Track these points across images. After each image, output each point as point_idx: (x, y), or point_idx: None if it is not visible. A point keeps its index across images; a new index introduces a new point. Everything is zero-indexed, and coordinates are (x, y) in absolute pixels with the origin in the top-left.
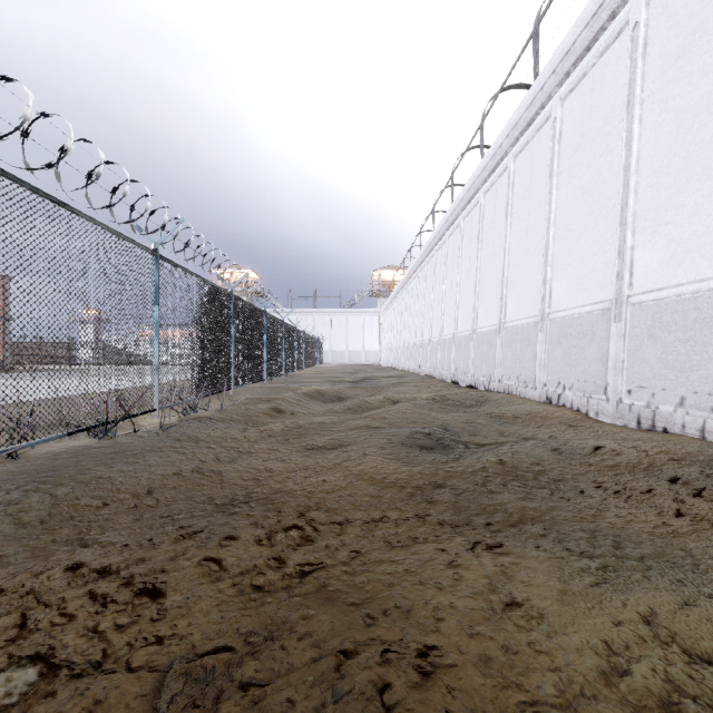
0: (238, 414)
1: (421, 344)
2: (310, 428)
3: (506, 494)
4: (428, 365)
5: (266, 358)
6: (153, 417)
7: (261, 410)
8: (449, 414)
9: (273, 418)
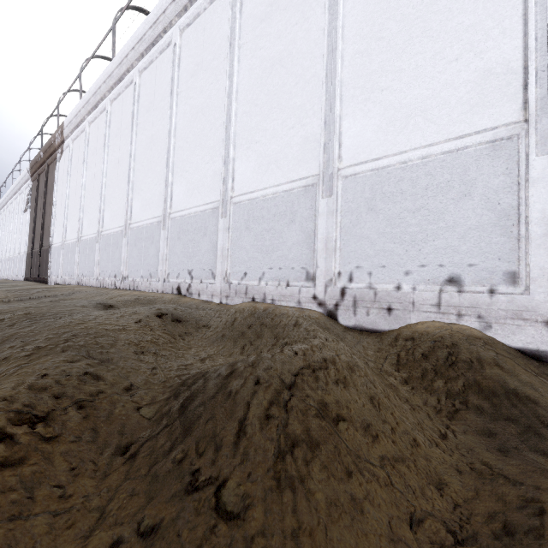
0: None
1: None
2: None
3: None
4: None
5: None
6: None
7: None
8: None
9: None
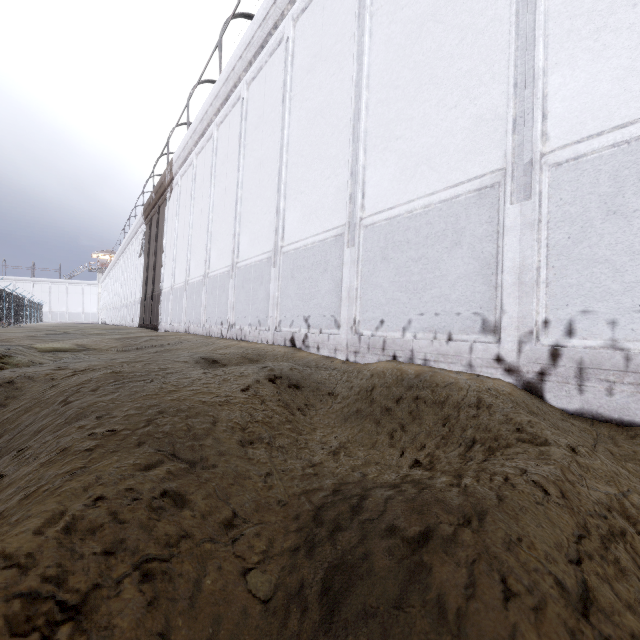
0: None
1: (112, 309)
2: None
3: None
4: (113, 320)
5: (13, 314)
6: None
7: None
8: None
9: None
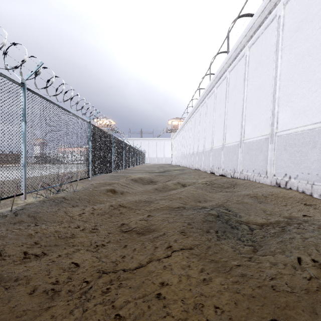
0: (86, 195)
1: (193, 154)
2: (128, 207)
3: None
4: (197, 164)
5: (113, 160)
6: (21, 198)
7: (102, 191)
8: (218, 194)
9: (109, 196)
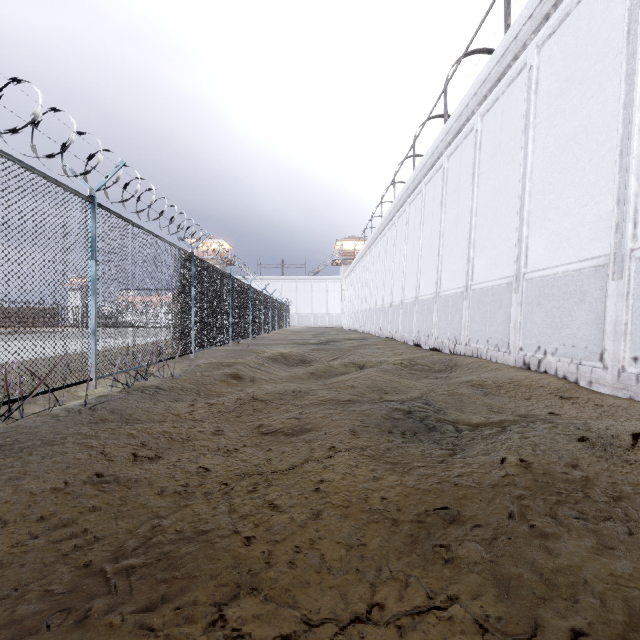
0: (192, 382)
1: (382, 308)
2: (267, 401)
3: (566, 539)
4: (389, 328)
5: (232, 321)
6: (88, 387)
7: (218, 377)
8: (420, 381)
9: (230, 386)
